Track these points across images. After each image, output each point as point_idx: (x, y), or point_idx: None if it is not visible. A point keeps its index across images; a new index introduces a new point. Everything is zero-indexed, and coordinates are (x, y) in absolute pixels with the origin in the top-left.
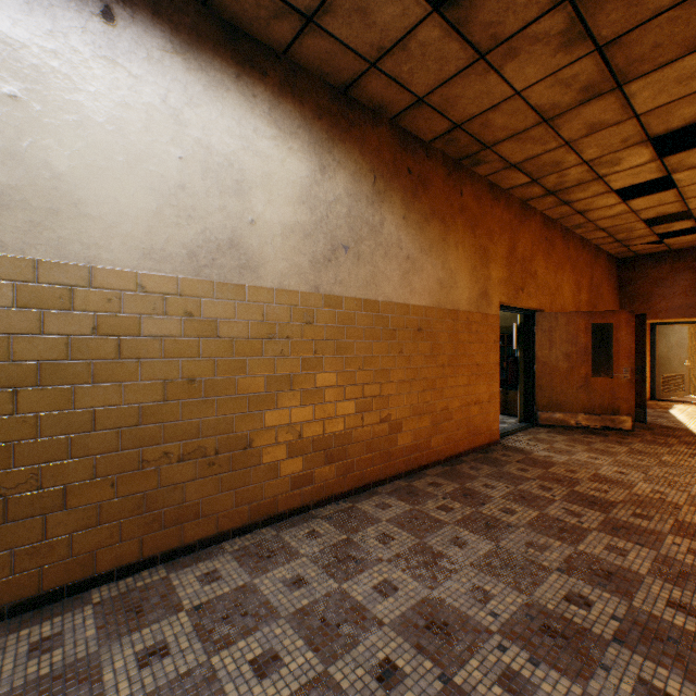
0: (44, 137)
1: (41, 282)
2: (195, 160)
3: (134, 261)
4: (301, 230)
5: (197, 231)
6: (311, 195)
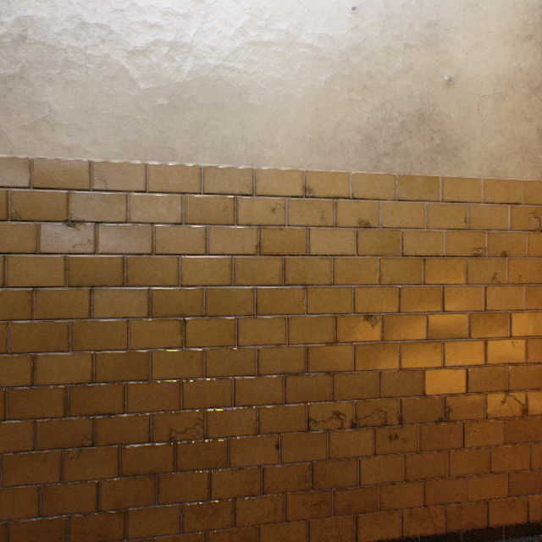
0: (208, 20)
1: (206, 192)
2: (371, 8)
3: (299, 157)
4: (524, 81)
5: (373, 106)
6: (541, 23)
